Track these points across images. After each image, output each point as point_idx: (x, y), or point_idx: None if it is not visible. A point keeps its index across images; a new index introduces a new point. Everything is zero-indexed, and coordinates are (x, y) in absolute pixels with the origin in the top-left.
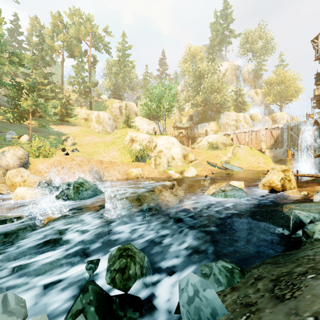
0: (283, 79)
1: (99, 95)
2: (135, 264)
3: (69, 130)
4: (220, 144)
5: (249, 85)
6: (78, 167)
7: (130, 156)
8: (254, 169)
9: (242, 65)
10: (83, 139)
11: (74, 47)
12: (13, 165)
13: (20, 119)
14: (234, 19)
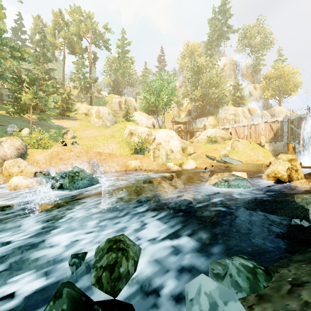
0: (282, 73)
1: (99, 90)
2: (128, 260)
3: (69, 124)
4: (219, 138)
5: (247, 80)
6: (76, 158)
7: (129, 149)
8: (253, 162)
9: (240, 60)
10: (83, 132)
11: (75, 44)
12: (10, 155)
13: (21, 112)
14: (232, 15)
